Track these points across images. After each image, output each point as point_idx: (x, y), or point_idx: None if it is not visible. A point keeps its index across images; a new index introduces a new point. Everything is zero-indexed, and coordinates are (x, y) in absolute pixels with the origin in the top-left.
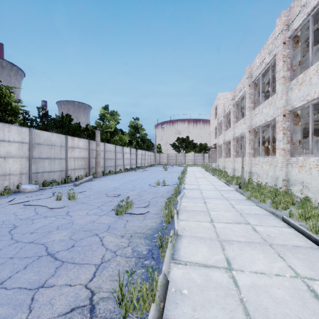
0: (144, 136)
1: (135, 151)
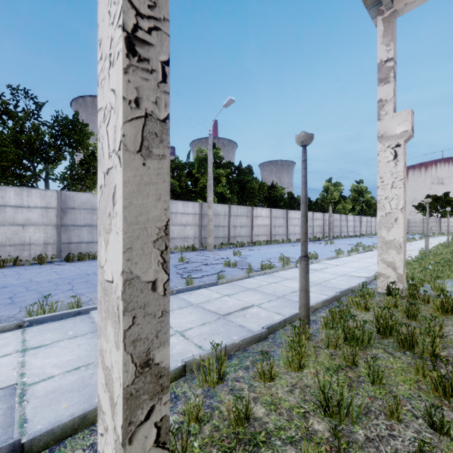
0: (370, 200)
1: (359, 218)
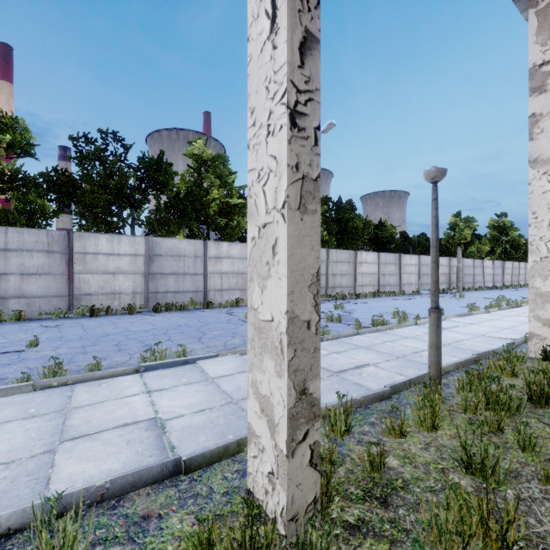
0: (517, 239)
1: (501, 263)
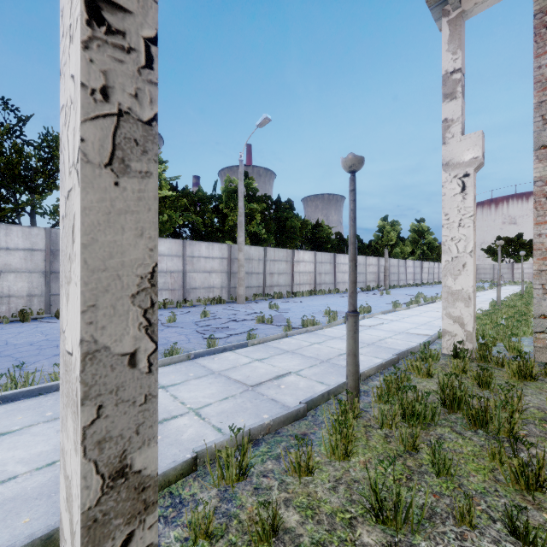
0: (433, 242)
1: (420, 263)
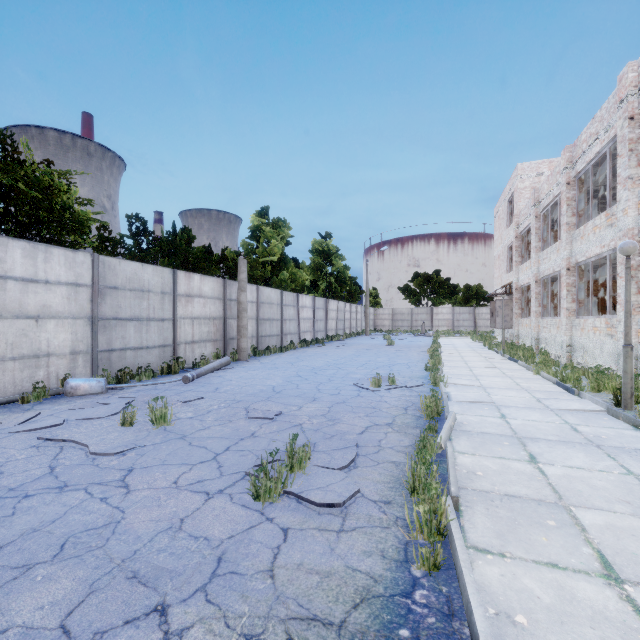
0: (343, 271)
1: (324, 302)
